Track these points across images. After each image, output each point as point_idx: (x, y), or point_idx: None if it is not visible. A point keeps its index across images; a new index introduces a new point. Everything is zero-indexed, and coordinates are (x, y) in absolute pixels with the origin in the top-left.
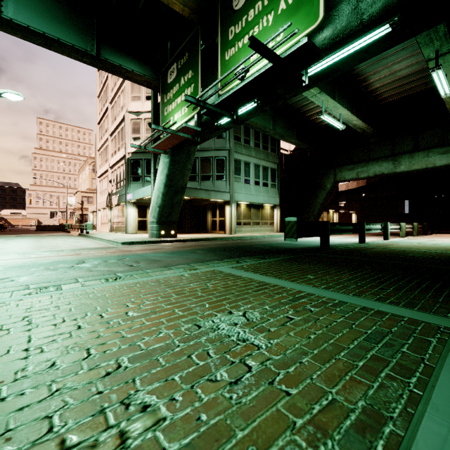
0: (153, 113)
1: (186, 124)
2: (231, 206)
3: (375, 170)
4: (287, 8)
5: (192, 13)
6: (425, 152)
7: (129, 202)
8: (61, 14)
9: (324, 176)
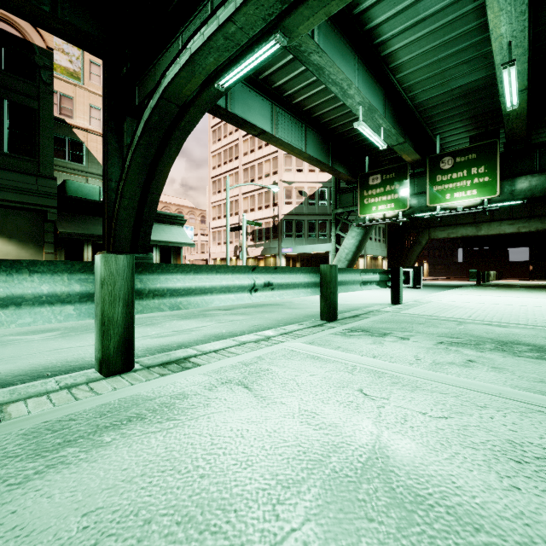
0: (335, 194)
1: (406, 219)
2: (364, 258)
3: (462, 232)
4: (479, 183)
5: (412, 161)
6: (498, 223)
7: (282, 254)
8: (321, 145)
9: (420, 234)
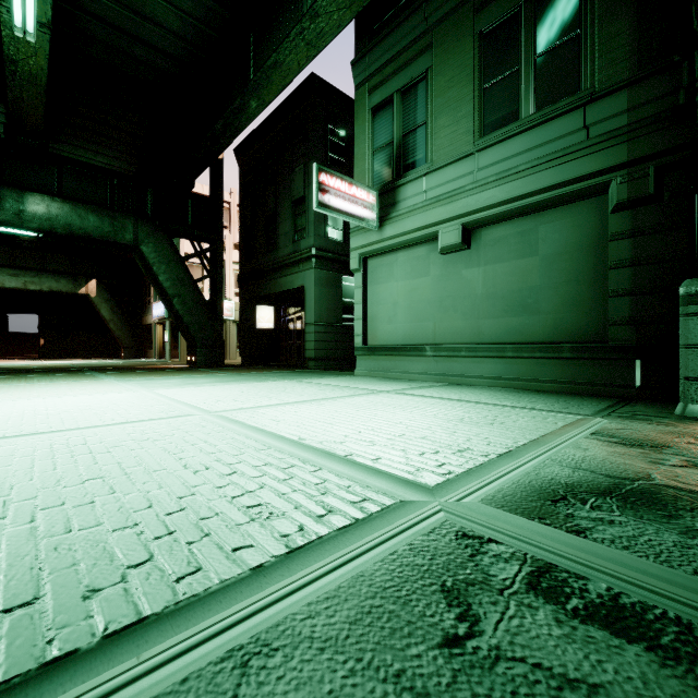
0: None
1: None
2: None
3: None
4: None
5: None
6: None
7: None
8: None
9: None
